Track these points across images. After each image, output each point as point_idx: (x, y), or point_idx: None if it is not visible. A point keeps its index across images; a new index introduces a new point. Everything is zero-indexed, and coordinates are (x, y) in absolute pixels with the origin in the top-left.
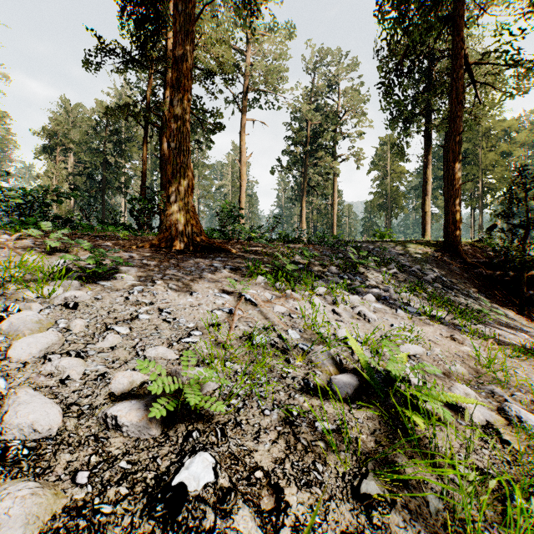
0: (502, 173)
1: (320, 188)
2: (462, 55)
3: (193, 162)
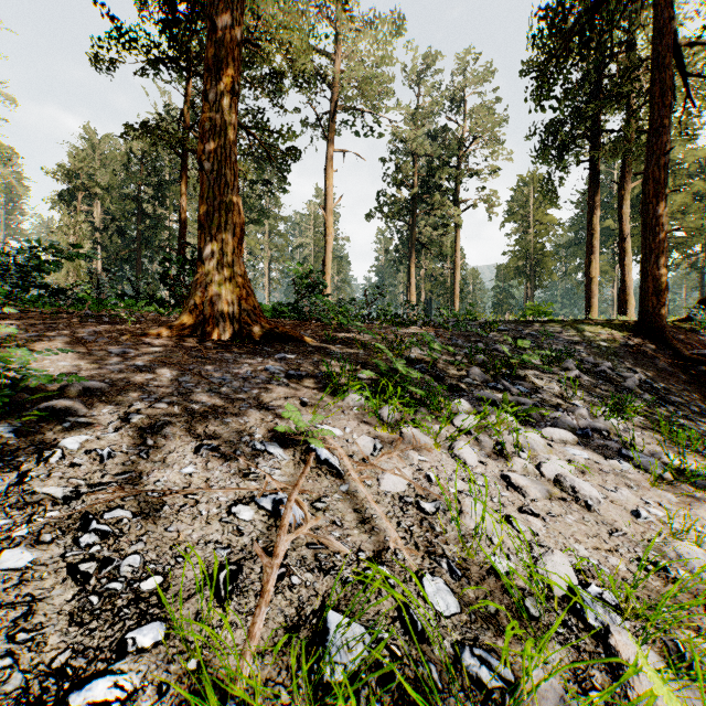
0: (696, 222)
1: (436, 247)
2: (669, 30)
3: (261, 211)
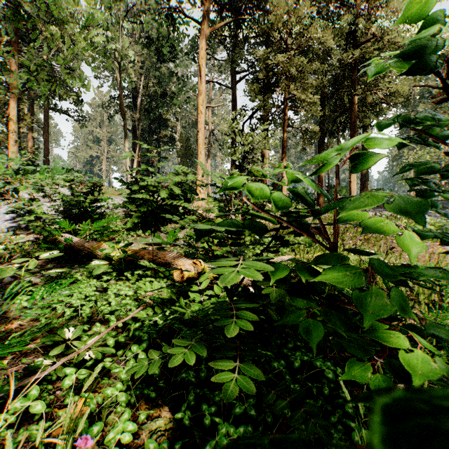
0: None
1: None
2: None
3: None
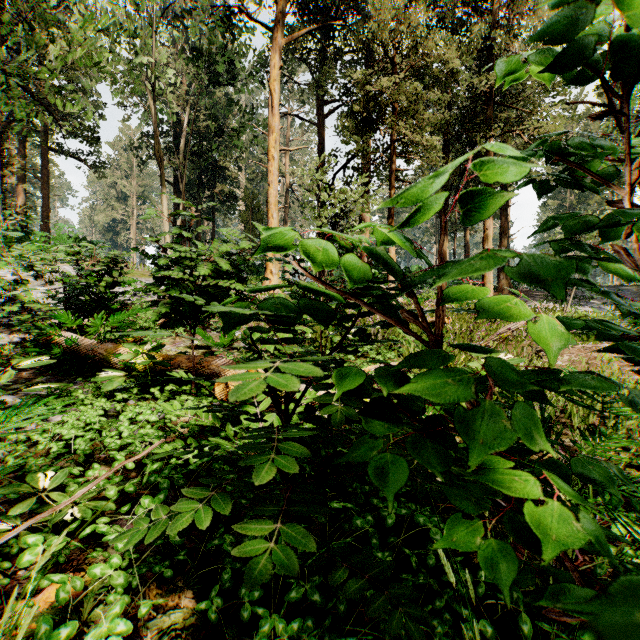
0: None
1: None
2: None
3: None
